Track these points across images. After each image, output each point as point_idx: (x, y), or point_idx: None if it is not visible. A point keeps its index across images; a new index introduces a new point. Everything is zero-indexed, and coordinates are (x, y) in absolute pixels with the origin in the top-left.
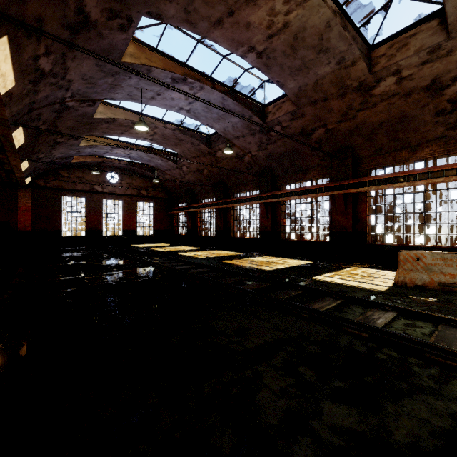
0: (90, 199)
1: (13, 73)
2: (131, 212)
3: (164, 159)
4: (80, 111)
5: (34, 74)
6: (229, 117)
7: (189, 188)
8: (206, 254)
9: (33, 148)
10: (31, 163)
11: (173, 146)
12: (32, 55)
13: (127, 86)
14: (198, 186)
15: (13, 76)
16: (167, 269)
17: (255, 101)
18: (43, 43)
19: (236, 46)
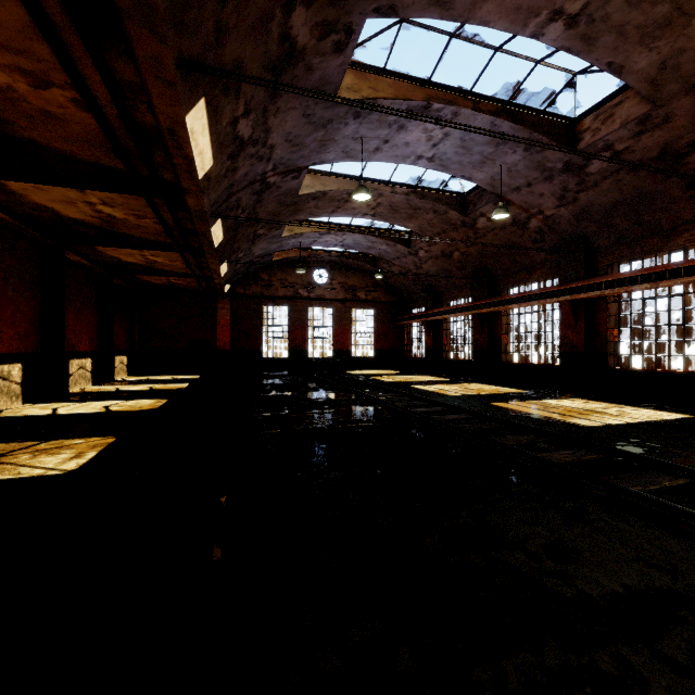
0: (293, 308)
1: (211, 148)
2: (344, 324)
3: (391, 243)
4: (283, 187)
5: (233, 146)
6: (502, 155)
7: (428, 285)
8: (459, 390)
9: (232, 246)
10: (230, 265)
11: (404, 220)
12: (230, 119)
13: (342, 139)
14: (443, 279)
15: (211, 153)
16: (400, 411)
17: (555, 116)
18: (242, 100)
19: (524, 20)
